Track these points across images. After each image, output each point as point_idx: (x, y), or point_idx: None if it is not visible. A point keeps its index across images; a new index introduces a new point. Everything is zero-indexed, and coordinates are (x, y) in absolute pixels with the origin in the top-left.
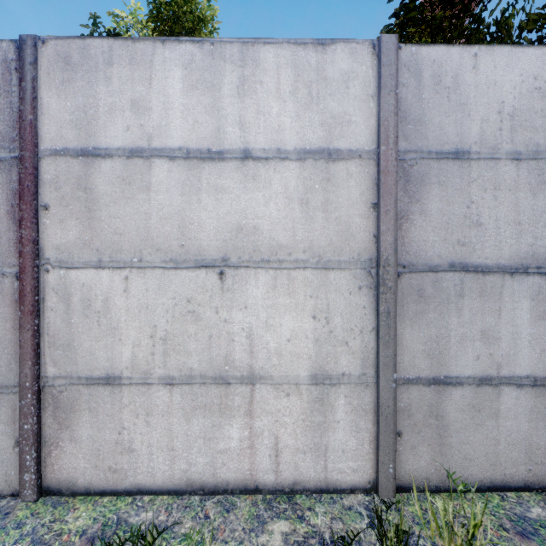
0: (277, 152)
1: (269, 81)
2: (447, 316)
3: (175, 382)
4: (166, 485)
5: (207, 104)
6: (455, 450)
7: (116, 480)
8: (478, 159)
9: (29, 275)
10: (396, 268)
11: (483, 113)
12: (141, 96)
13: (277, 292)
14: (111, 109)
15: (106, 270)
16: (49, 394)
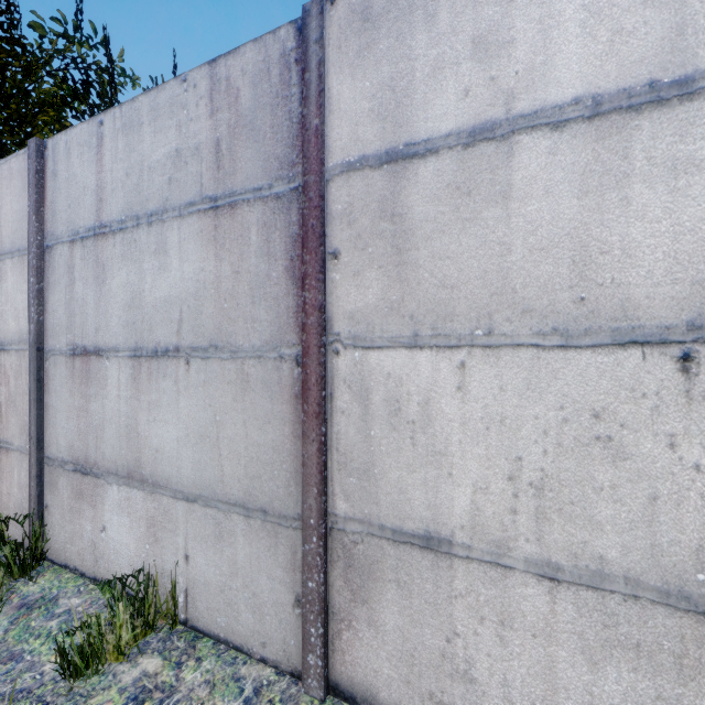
0: None
1: None
2: None
3: (561, 577)
4: None
5: None
6: None
7: None
8: None
9: (314, 359)
10: None
11: None
12: (491, 25)
13: None
14: (435, 69)
15: (425, 352)
16: (339, 542)
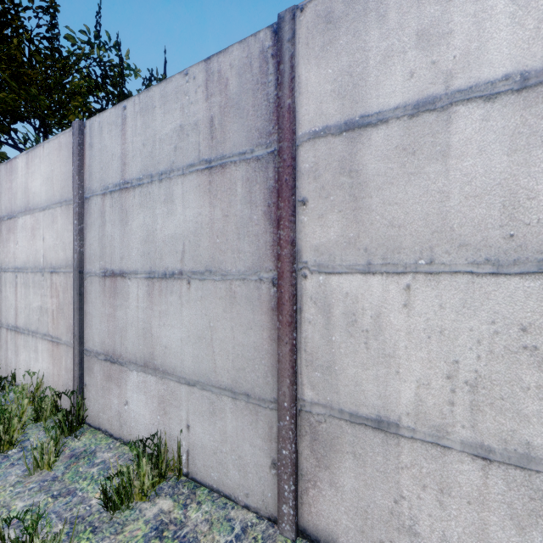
0: None
1: None
2: None
3: (493, 457)
4: None
5: None
6: None
7: None
8: None
9: (287, 282)
10: None
11: None
12: (432, 21)
13: None
14: (385, 57)
15: (377, 276)
16: (306, 421)
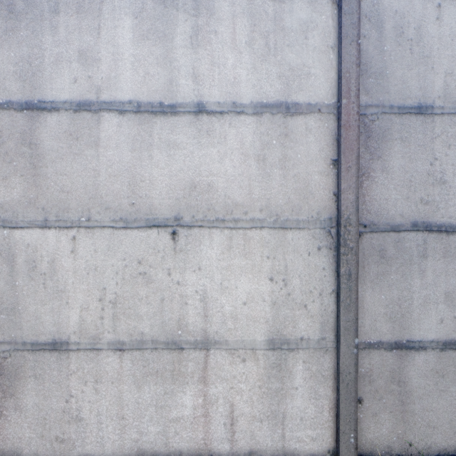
0: (233, 105)
1: (224, 31)
2: (410, 277)
3: (125, 347)
4: (116, 455)
5: (159, 55)
6: (417, 418)
7: (63, 451)
8: (441, 114)
9: None
10: (357, 227)
11: (447, 66)
12: (89, 47)
13: (233, 252)
14: (57, 60)
15: (52, 230)
16: None
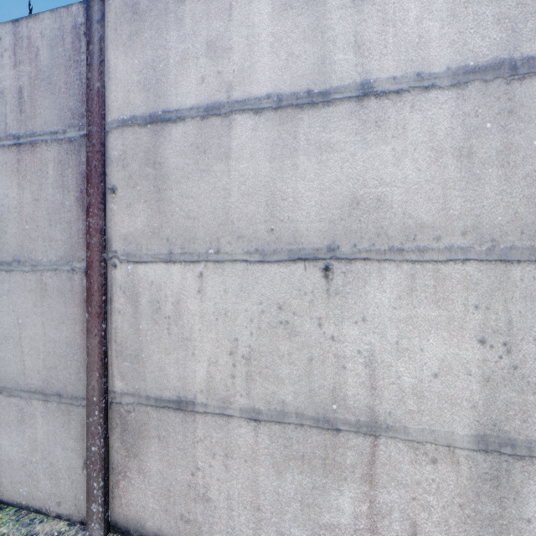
0: (416, 79)
1: None
2: None
3: (261, 418)
4: None
5: (306, 26)
6: None
7: (188, 533)
8: None
9: (96, 271)
10: None
11: None
12: (218, 34)
13: (416, 298)
14: (182, 59)
15: (177, 265)
16: (117, 413)
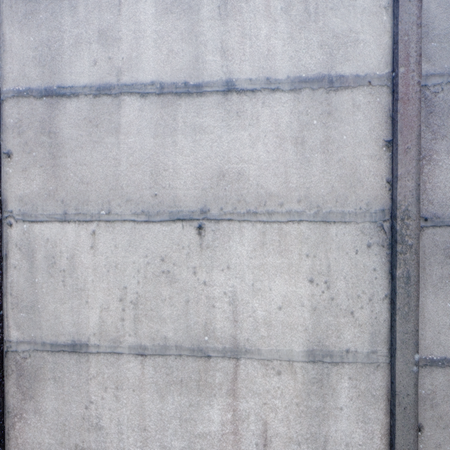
0: (266, 82)
1: None
2: None
3: (147, 353)
4: None
5: (184, 29)
6: None
7: None
8: None
9: None
10: (418, 221)
11: None
12: (109, 25)
13: (266, 250)
14: (76, 42)
15: (71, 224)
16: (13, 360)
